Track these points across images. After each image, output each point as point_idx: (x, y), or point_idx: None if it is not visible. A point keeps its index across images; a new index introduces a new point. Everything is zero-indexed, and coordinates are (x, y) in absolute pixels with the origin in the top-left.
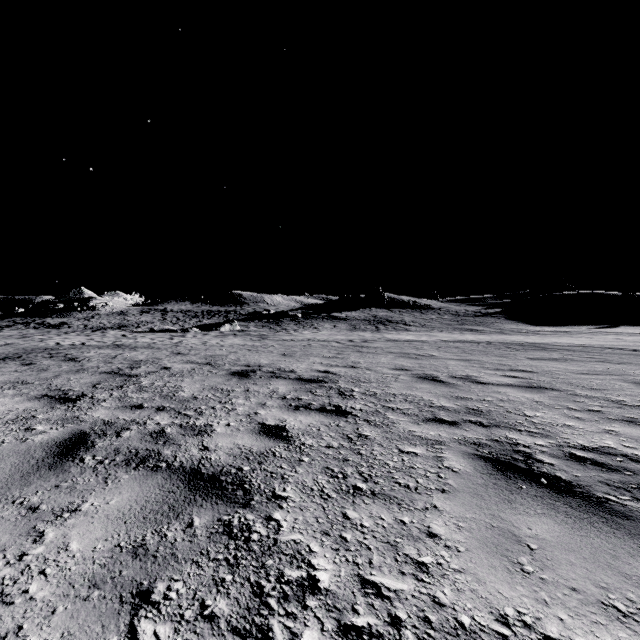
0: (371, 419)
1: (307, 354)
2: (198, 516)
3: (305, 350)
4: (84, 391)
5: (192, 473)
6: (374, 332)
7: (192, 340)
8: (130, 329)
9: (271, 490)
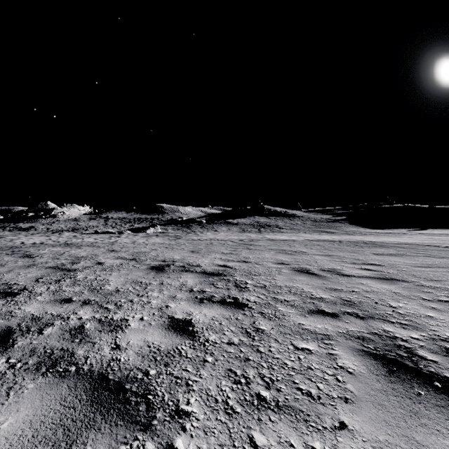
0: (264, 311)
1: (210, 251)
2: (92, 446)
3: (208, 247)
4: (26, 285)
5: (98, 380)
6: (257, 233)
7: (125, 240)
8: (80, 231)
9: (175, 402)
